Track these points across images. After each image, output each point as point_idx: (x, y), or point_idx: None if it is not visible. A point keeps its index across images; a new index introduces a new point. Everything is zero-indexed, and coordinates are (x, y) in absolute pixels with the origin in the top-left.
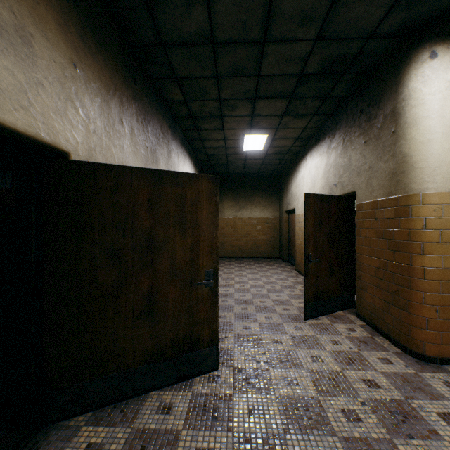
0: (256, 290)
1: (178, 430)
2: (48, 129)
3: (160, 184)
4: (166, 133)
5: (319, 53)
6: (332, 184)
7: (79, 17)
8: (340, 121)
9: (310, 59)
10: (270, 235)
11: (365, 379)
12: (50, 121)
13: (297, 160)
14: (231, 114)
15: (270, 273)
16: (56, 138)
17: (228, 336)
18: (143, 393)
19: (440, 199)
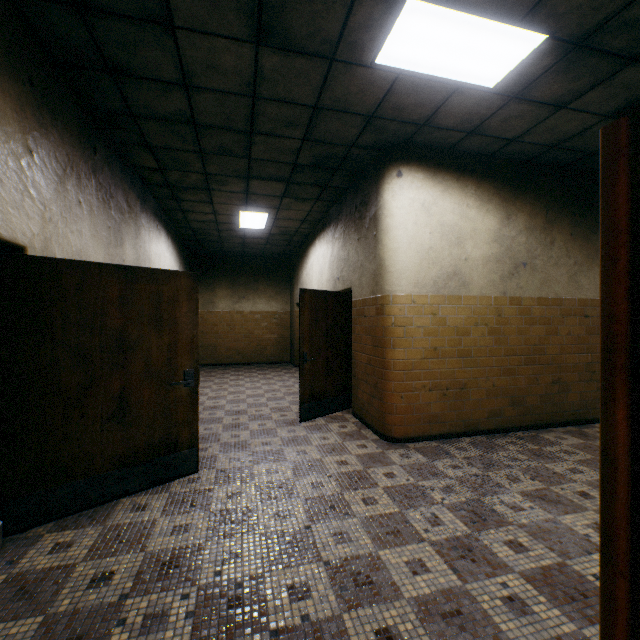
0: (253, 400)
1: (156, 519)
2: (7, 225)
3: (134, 281)
4: (134, 206)
5: (309, 150)
6: (336, 277)
7: (36, 98)
8: (342, 212)
9: (301, 153)
10: (279, 334)
11: (339, 461)
12: (9, 217)
13: (307, 244)
14: (221, 189)
15: (274, 381)
16: (14, 234)
17: (214, 445)
18: (113, 499)
19: (404, 300)
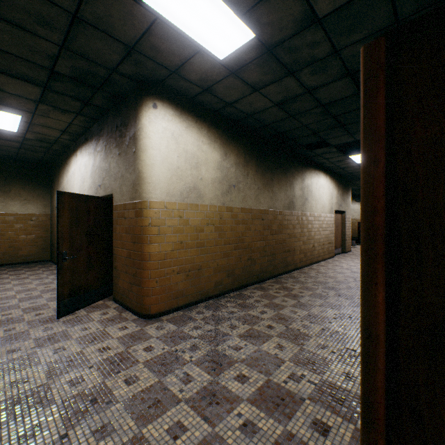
0: (0, 303)
1: None
2: None
3: None
4: None
5: (69, 61)
6: (98, 185)
7: None
8: (104, 129)
9: (60, 61)
10: (37, 235)
11: (101, 348)
12: None
13: (68, 154)
14: None
15: (30, 280)
16: None
17: None
18: None
19: (159, 205)
